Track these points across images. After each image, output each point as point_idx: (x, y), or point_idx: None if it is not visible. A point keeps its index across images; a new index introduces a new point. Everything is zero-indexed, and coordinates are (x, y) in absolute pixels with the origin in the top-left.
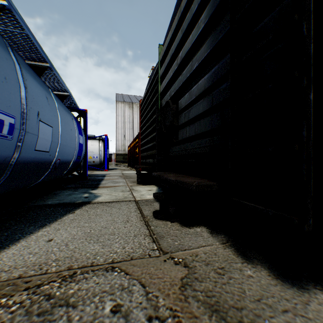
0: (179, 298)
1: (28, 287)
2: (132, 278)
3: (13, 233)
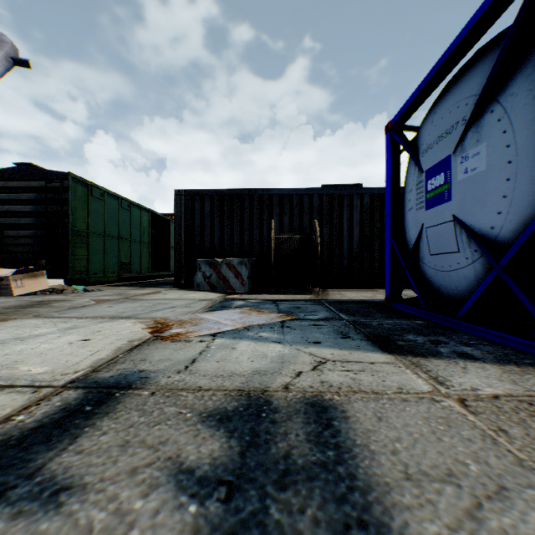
0: None
1: None
2: None
3: None
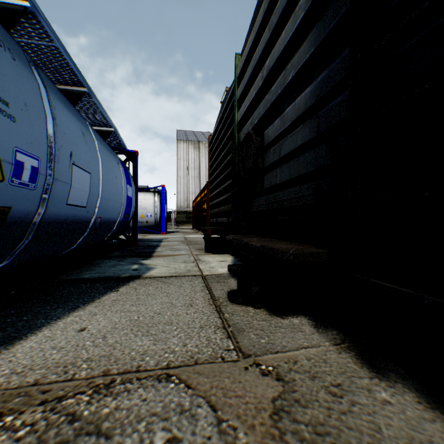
0: (270, 434)
1: (44, 401)
2: (197, 394)
3: (35, 318)
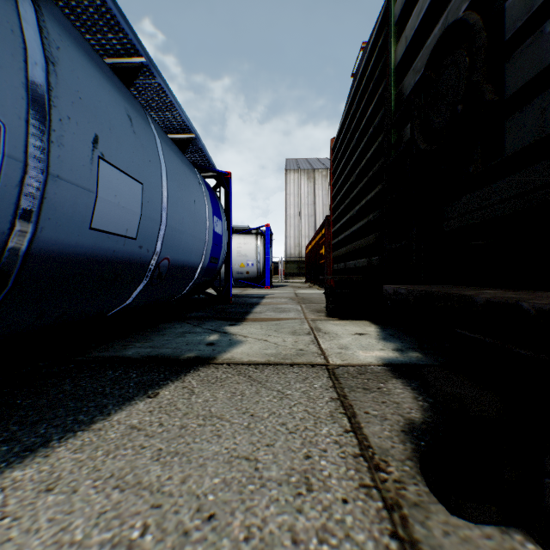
0: None
1: None
2: None
3: None
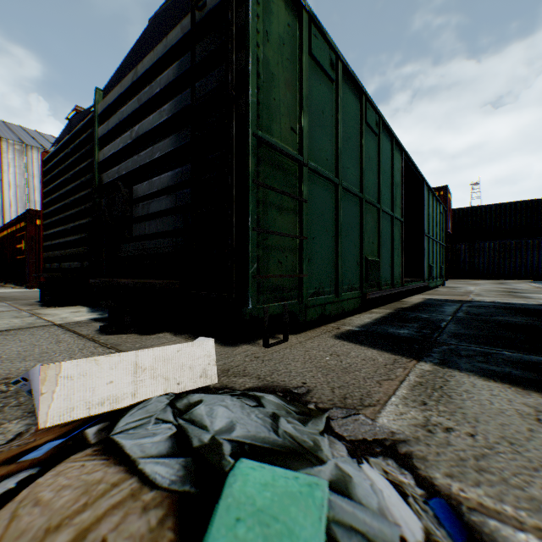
0: None
1: None
2: None
3: None
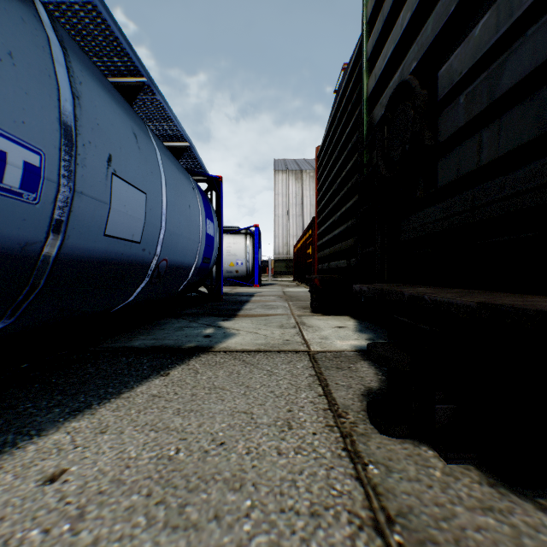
0: None
1: None
2: None
3: (4, 428)
